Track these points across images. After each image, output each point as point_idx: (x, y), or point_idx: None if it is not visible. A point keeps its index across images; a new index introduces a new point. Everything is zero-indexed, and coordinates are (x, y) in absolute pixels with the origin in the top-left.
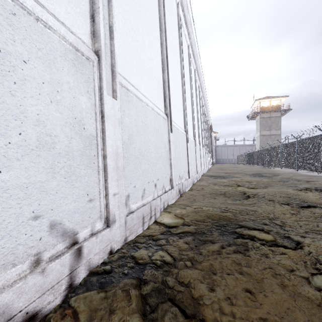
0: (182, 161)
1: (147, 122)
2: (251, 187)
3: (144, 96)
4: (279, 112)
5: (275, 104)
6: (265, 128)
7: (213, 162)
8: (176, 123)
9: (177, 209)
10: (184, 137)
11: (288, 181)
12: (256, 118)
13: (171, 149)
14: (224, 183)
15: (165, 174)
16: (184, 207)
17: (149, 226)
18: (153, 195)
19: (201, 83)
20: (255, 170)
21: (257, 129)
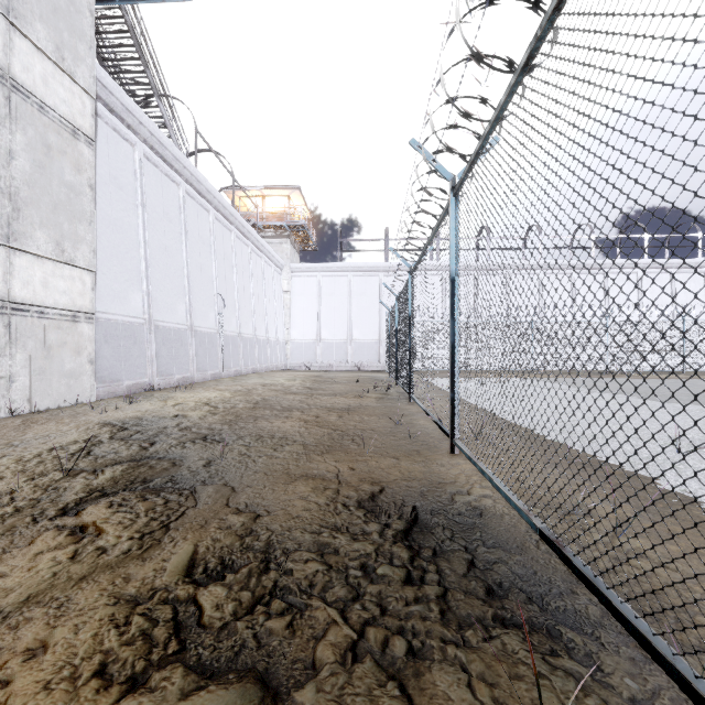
0: None
1: None
2: None
3: None
4: None
5: None
6: None
7: None
8: None
9: None
10: None
11: None
12: None
13: None
14: None
15: None
16: None
17: None
18: None
19: None
20: None
21: None
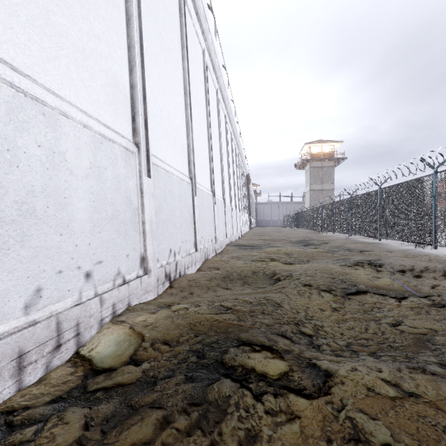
0: (181, 225)
1: (61, 148)
2: (289, 262)
3: (57, 97)
4: (332, 162)
5: (328, 151)
6: (316, 180)
7: (252, 224)
8: (167, 163)
9: (140, 316)
10: (188, 186)
11: (338, 251)
12: (306, 168)
13: (147, 205)
14: (253, 257)
15: (125, 250)
16: (156, 310)
17: (48, 368)
18: (79, 296)
19: (229, 113)
20: (303, 235)
21: (306, 182)
